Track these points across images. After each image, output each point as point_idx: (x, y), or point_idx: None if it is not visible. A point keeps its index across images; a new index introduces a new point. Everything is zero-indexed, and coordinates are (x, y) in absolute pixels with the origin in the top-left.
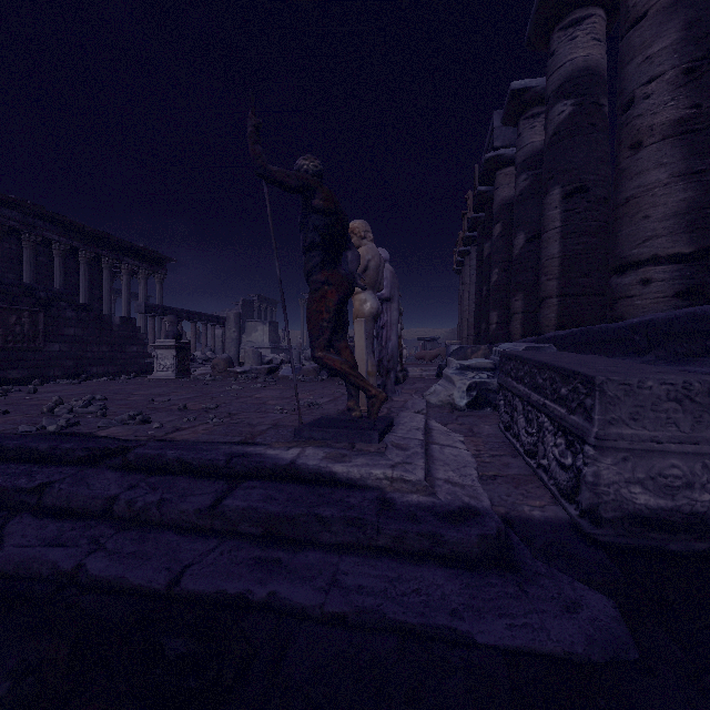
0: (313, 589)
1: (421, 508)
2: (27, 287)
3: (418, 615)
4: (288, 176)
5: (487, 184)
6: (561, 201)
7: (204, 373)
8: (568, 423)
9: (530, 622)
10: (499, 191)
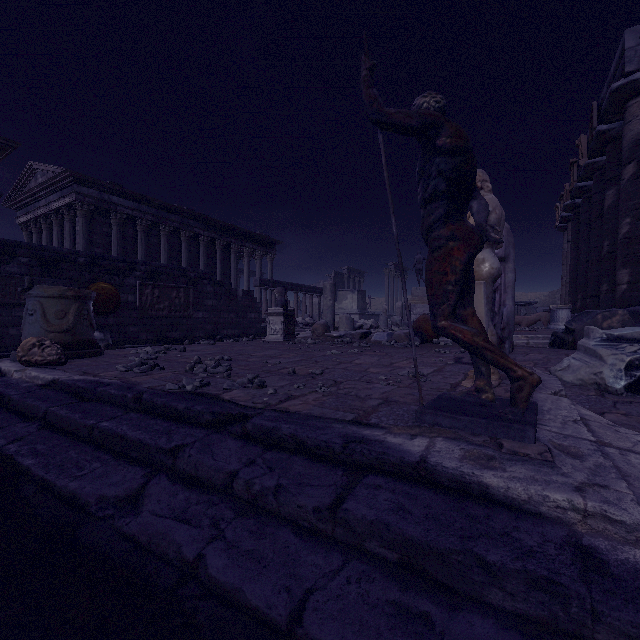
0: None
1: None
2: (182, 270)
3: None
4: (408, 116)
5: (610, 121)
6: None
7: (305, 336)
8: None
9: None
10: (632, 124)
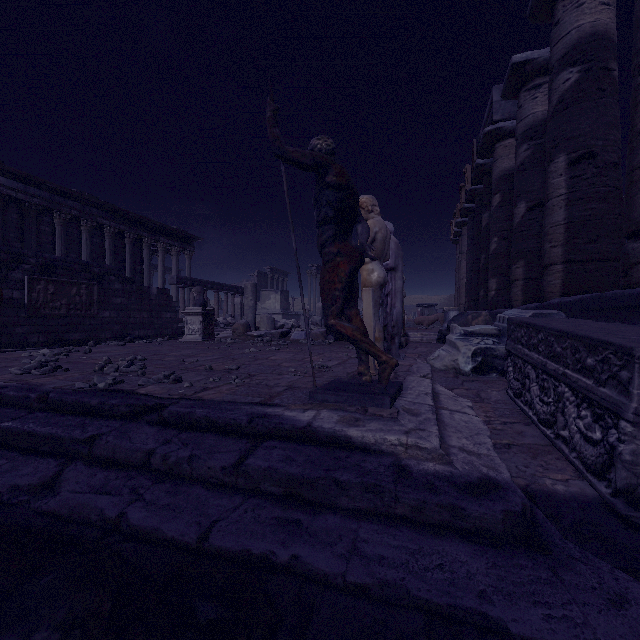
0: (334, 556)
1: (438, 477)
2: (84, 264)
3: (444, 593)
4: (304, 156)
5: (485, 157)
6: (567, 168)
7: (226, 336)
8: (596, 395)
9: (571, 615)
10: (498, 163)
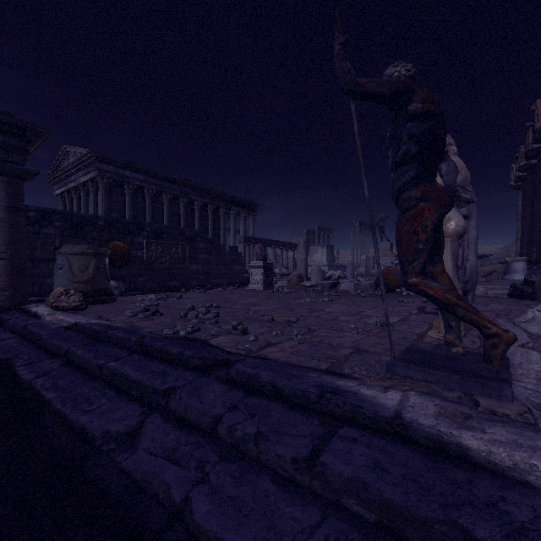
0: None
1: None
2: (180, 230)
3: None
4: (380, 85)
5: None
6: None
7: (282, 285)
8: None
9: None
10: None
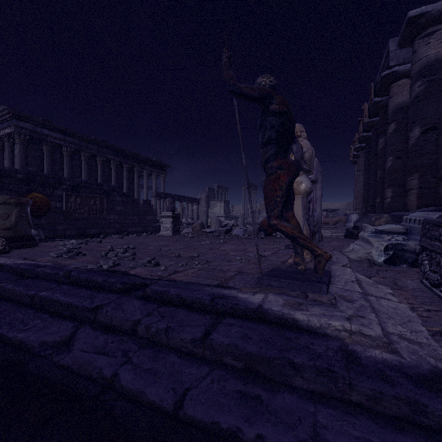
0: (297, 440)
1: (388, 367)
2: (98, 185)
3: None
4: (252, 90)
5: (381, 96)
6: None
7: (188, 232)
8: None
9: None
10: (393, 99)
